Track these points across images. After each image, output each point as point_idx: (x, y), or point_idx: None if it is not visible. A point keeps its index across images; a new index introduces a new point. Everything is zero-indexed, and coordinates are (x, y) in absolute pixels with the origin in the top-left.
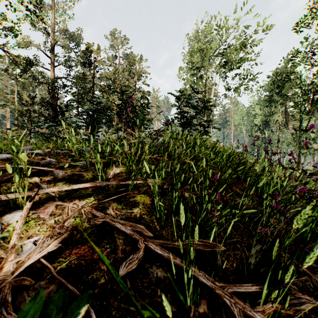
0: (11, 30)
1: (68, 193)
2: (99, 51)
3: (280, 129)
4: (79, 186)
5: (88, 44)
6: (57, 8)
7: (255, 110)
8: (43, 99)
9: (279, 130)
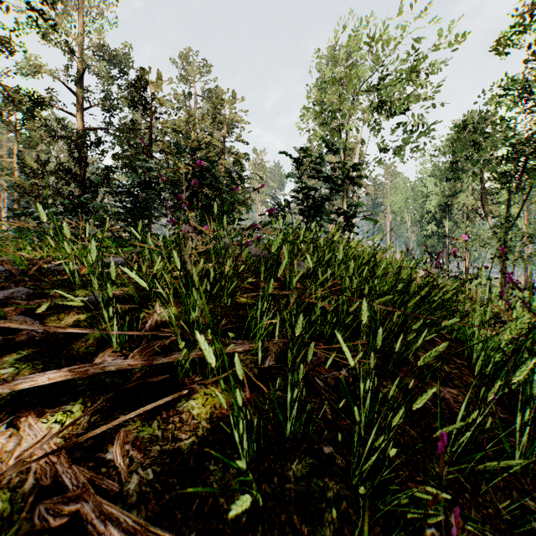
0: (3, 43)
1: (18, 390)
2: (160, 83)
3: (469, 218)
4: (36, 379)
5: (141, 70)
6: (89, 9)
7: (428, 185)
8: (61, 166)
9: (468, 220)
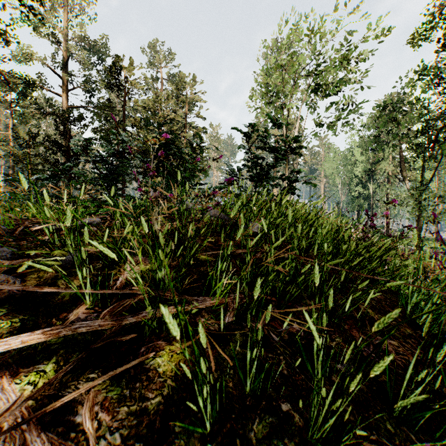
0: (0, 34)
1: None
2: (132, 68)
3: (390, 182)
4: (10, 342)
5: (116, 58)
6: (72, 6)
7: (355, 154)
8: (49, 138)
9: (388, 183)
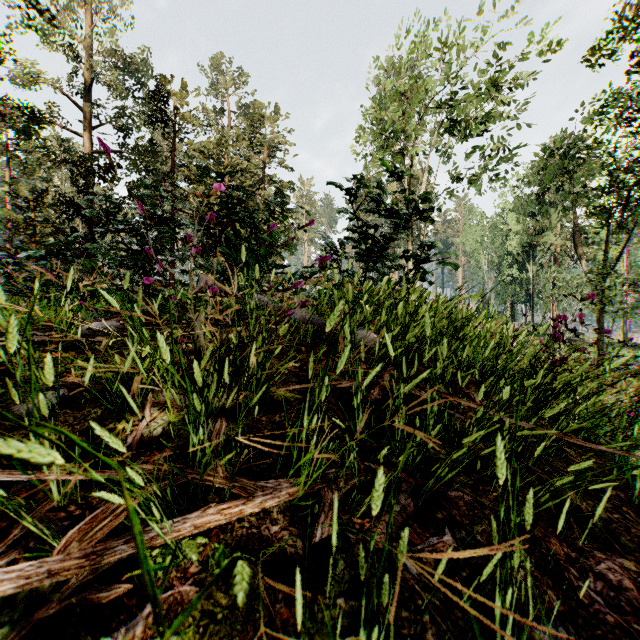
0: None
1: None
2: (185, 95)
3: (558, 262)
4: None
5: (162, 80)
6: (98, 5)
7: (508, 222)
8: (62, 196)
9: (556, 264)
